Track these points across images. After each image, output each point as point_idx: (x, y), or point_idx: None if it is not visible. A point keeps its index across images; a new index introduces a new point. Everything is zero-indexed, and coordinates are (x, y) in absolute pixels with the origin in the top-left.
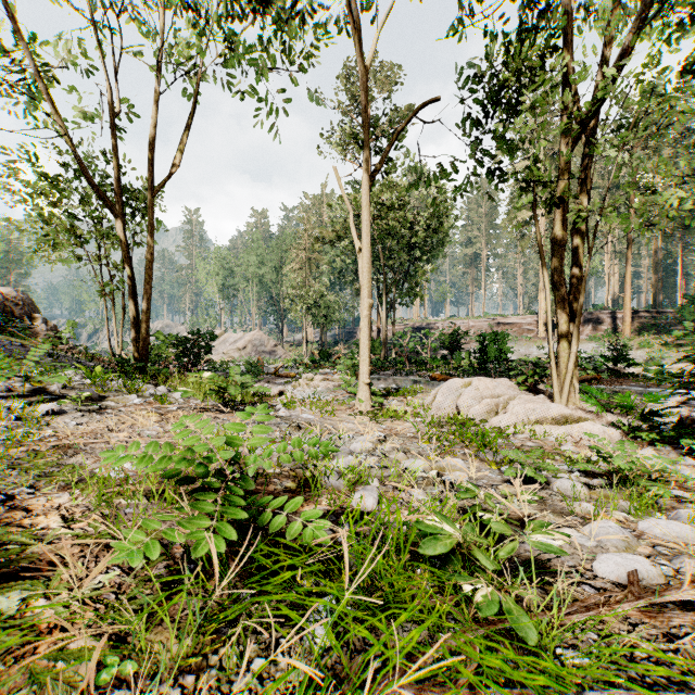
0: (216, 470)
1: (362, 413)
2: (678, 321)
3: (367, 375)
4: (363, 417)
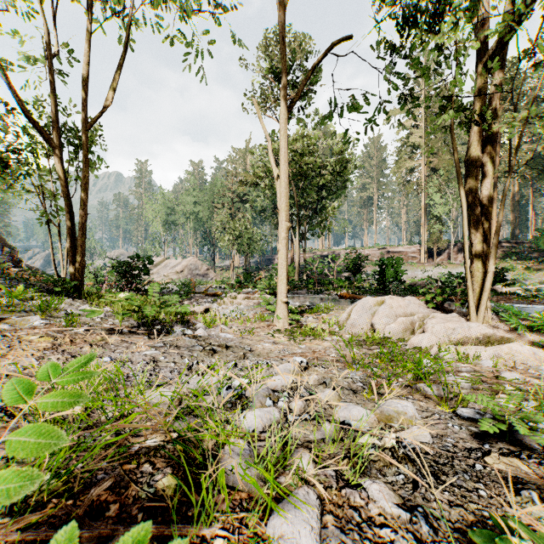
0: None
1: (280, 331)
2: (533, 250)
3: (285, 294)
4: (281, 335)
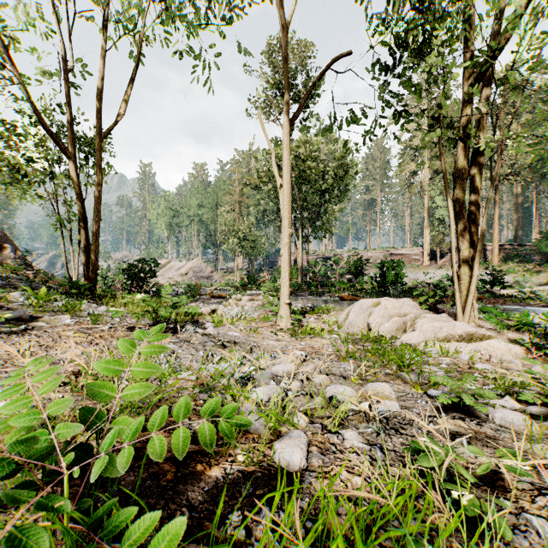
0: (65, 445)
1: (283, 330)
2: (535, 252)
3: (287, 296)
4: (284, 334)
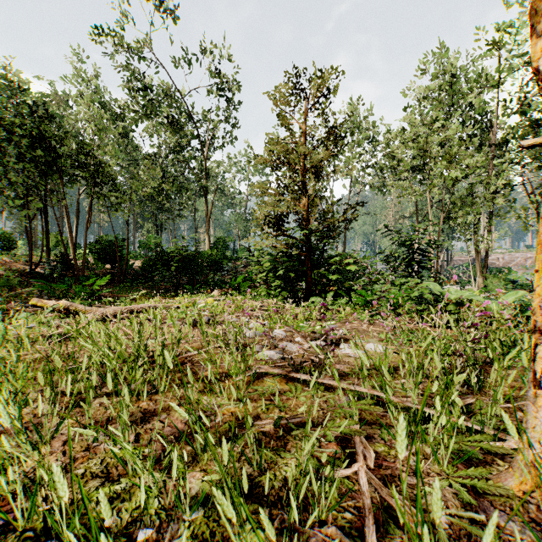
0: None
1: None
2: None
3: None
4: None
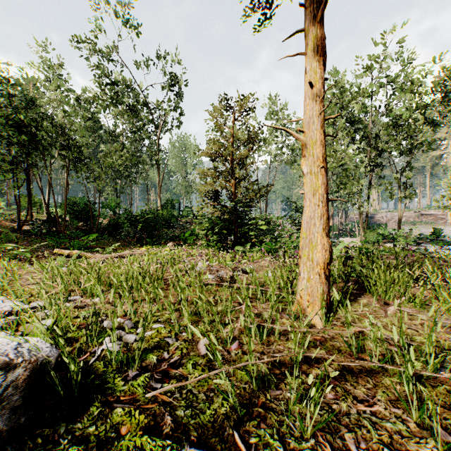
0: None
1: None
2: None
3: None
4: None
